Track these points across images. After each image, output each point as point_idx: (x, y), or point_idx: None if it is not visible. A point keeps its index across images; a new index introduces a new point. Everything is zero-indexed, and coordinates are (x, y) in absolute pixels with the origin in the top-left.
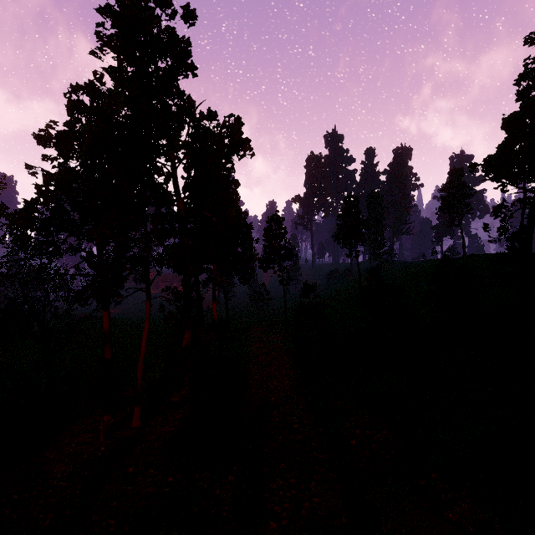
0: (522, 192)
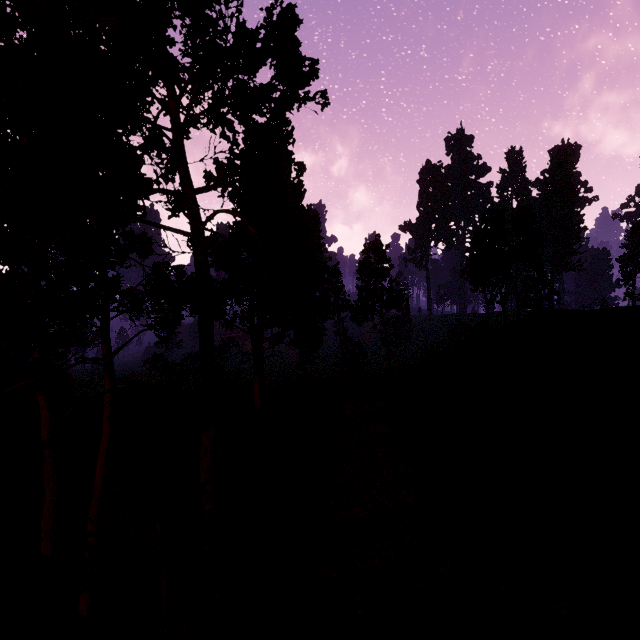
0: None
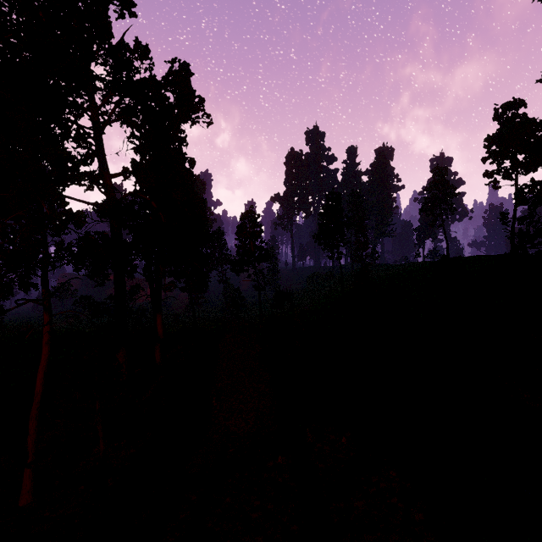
0: None
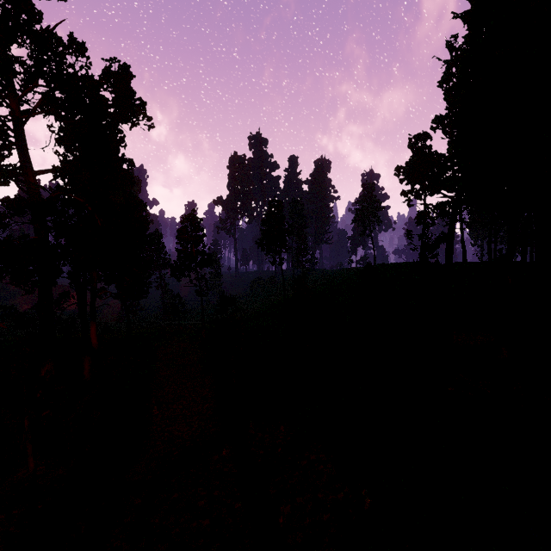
0: (448, 196)
